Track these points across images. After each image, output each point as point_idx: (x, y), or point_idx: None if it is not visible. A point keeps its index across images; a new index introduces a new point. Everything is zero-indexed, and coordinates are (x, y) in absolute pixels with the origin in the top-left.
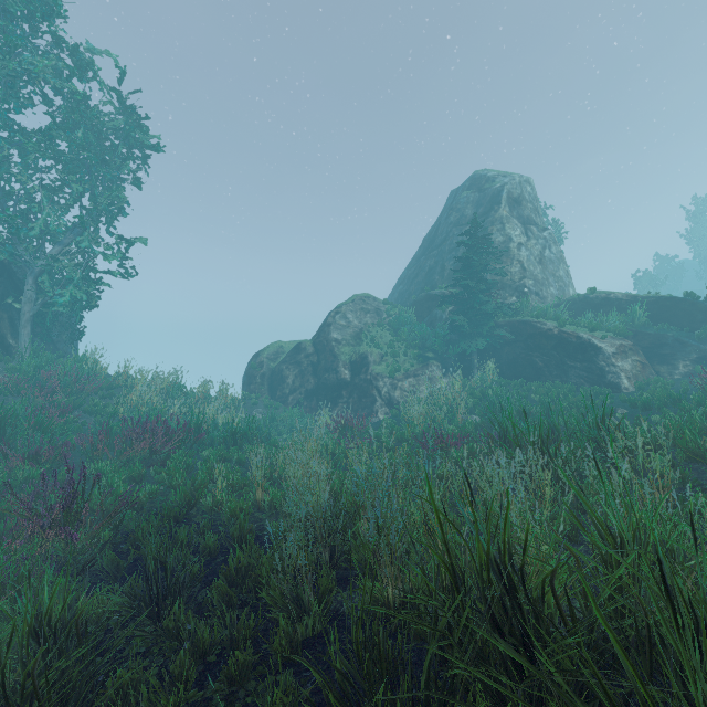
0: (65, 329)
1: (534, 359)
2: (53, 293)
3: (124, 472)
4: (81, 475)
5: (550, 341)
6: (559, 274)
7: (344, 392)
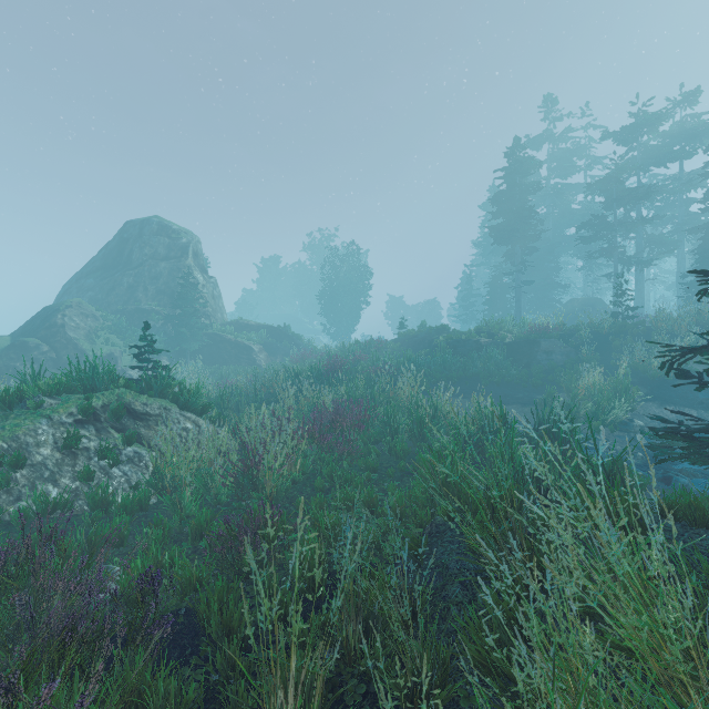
0: None
1: (223, 354)
2: None
3: None
4: None
5: (231, 345)
6: (221, 305)
7: None
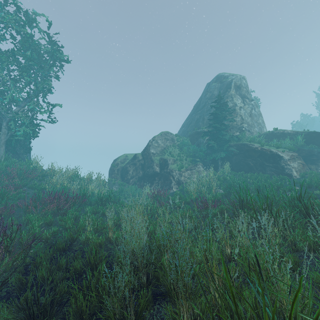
0: (22, 148)
1: (248, 162)
2: (15, 130)
3: (42, 220)
4: (6, 226)
5: (256, 153)
6: (259, 121)
7: (156, 178)
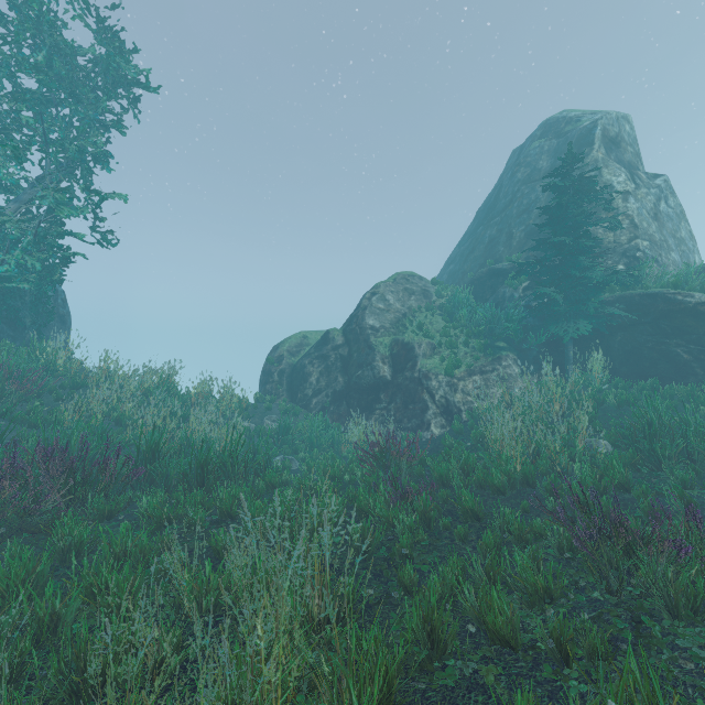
0: (29, 312)
1: (672, 349)
2: None
3: None
4: None
5: (703, 322)
6: (680, 235)
7: (382, 395)
